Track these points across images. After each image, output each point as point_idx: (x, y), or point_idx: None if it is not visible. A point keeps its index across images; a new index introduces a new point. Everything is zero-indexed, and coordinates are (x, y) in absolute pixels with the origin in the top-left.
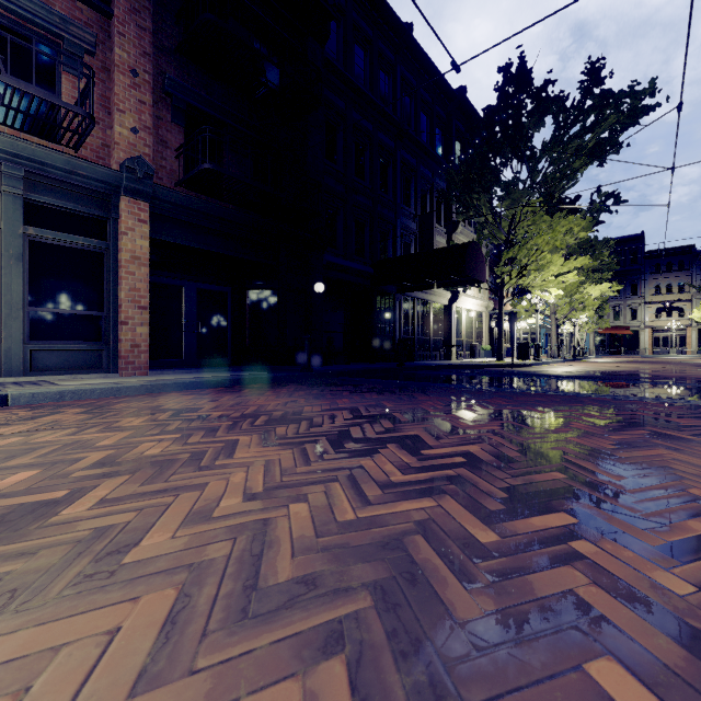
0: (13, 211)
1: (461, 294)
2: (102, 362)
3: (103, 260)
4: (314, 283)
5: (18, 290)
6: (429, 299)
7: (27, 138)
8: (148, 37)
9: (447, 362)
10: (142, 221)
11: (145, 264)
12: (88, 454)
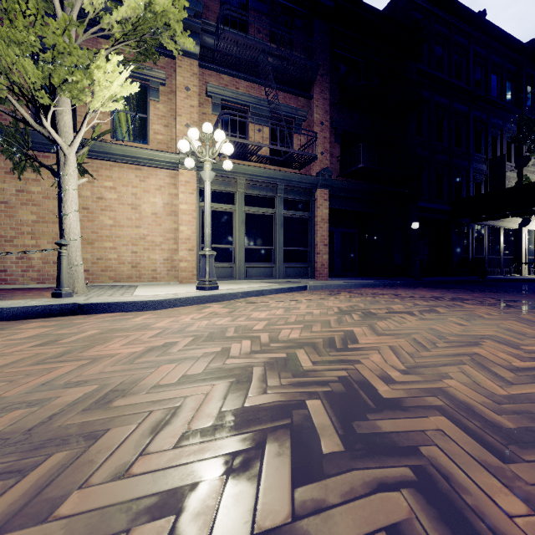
0: (280, 204)
1: (533, 218)
2: (308, 273)
3: (308, 222)
4: (411, 222)
5: (281, 240)
6: (499, 225)
7: (283, 169)
8: (327, 102)
9: (520, 276)
10: (325, 200)
11: (326, 222)
12: (401, 303)
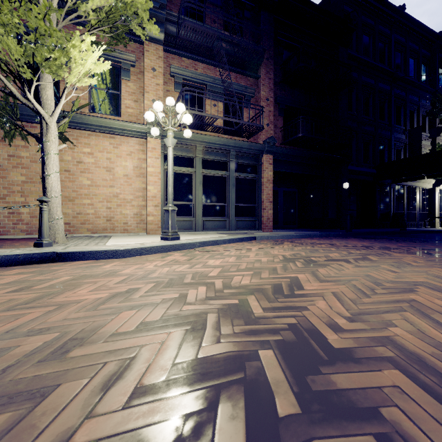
0: (232, 168)
1: None
2: (256, 225)
3: (256, 182)
4: (342, 183)
5: (233, 198)
6: (416, 185)
7: (234, 138)
8: (272, 82)
9: (434, 228)
10: (270, 164)
11: (271, 182)
12: (337, 251)
